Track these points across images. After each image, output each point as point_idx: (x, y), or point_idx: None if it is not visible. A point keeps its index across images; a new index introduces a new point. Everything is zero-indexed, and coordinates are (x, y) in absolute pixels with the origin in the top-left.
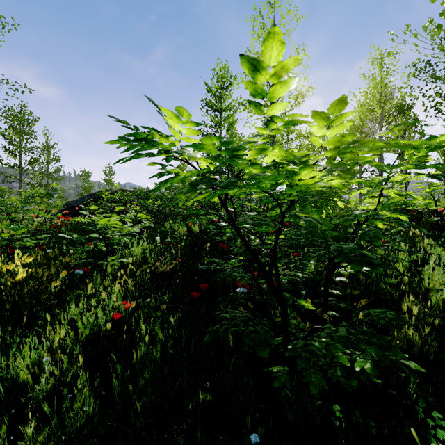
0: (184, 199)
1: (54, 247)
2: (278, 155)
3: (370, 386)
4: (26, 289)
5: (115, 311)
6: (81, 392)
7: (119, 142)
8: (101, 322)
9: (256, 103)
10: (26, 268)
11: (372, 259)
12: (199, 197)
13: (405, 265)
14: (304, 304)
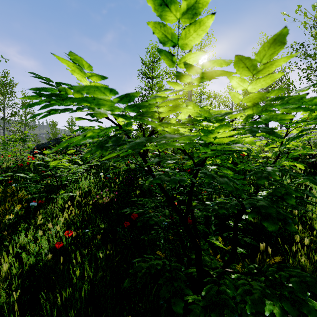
0: (98, 156)
1: (21, 181)
2: (192, 112)
3: None
4: None
5: (57, 241)
6: None
7: (37, 97)
8: (43, 253)
9: (166, 53)
10: None
11: (286, 217)
12: (111, 155)
13: None
14: (216, 242)
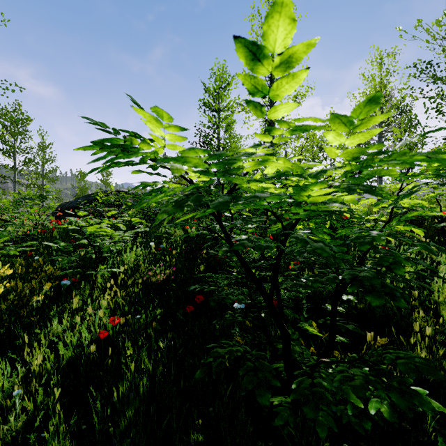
0: (169, 218)
1: (44, 252)
2: (282, 166)
3: (381, 418)
4: (4, 306)
5: (101, 329)
6: (58, 429)
7: (94, 148)
8: (85, 344)
9: (255, 103)
10: (6, 280)
11: (393, 290)
12: (186, 216)
13: (412, 276)
14: (309, 329)
